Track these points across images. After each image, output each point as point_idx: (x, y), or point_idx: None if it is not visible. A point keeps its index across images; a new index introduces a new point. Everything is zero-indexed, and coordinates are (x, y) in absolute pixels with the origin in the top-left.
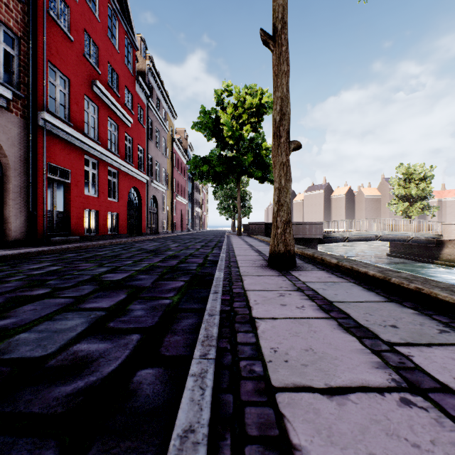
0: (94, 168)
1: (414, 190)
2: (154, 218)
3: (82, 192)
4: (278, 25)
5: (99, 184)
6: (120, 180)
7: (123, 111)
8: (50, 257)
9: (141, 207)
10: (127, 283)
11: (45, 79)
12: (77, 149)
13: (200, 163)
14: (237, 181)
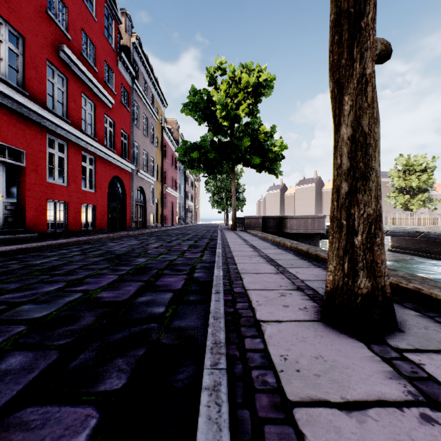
0: (63, 152)
1: (416, 182)
2: (141, 211)
3: (43, 179)
4: None
5: (68, 170)
6: (98, 167)
7: (101, 88)
8: None
9: (125, 199)
10: None
11: None
12: (35, 126)
13: (190, 149)
14: (232, 170)
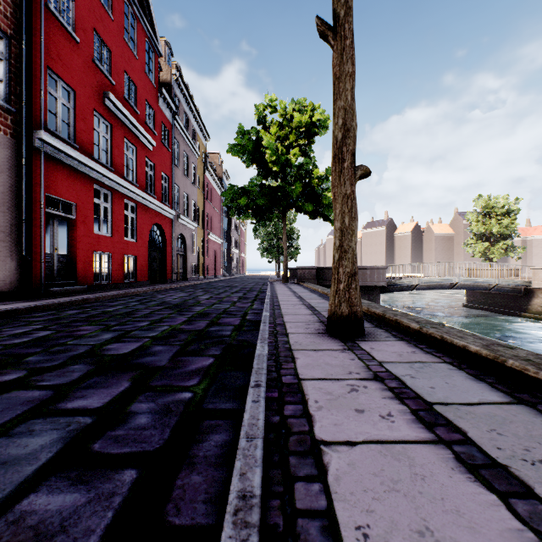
0: (107, 201)
1: (496, 227)
2: (182, 261)
3: (90, 230)
4: (340, 12)
5: (112, 220)
6: (139, 215)
7: (143, 130)
8: (45, 315)
9: (165, 248)
10: (136, 360)
11: (42, 89)
12: (84, 177)
13: (237, 195)
14: (283, 217)
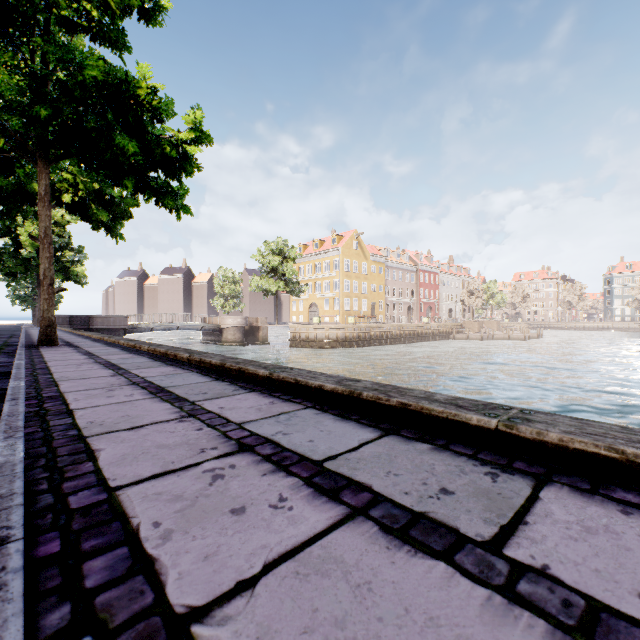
0: None
1: (227, 290)
2: None
3: None
4: None
5: None
6: None
7: None
8: None
9: None
10: None
11: None
12: None
13: None
14: (38, 278)
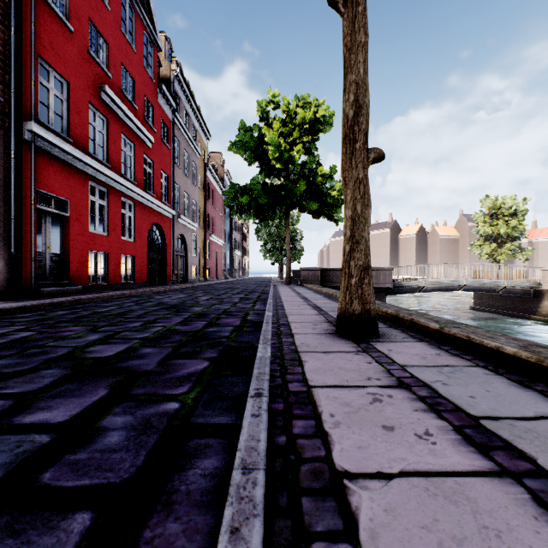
0: (103, 199)
1: (504, 228)
2: (182, 263)
3: (85, 228)
4: None
5: (109, 219)
6: (137, 214)
7: (141, 126)
8: (31, 315)
9: (165, 248)
10: (119, 363)
11: (33, 78)
12: (78, 173)
13: (239, 193)
14: (286, 216)
